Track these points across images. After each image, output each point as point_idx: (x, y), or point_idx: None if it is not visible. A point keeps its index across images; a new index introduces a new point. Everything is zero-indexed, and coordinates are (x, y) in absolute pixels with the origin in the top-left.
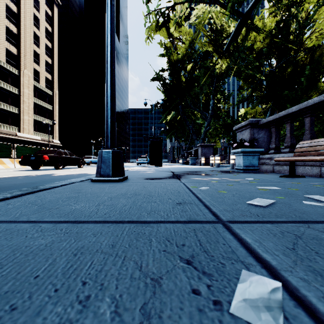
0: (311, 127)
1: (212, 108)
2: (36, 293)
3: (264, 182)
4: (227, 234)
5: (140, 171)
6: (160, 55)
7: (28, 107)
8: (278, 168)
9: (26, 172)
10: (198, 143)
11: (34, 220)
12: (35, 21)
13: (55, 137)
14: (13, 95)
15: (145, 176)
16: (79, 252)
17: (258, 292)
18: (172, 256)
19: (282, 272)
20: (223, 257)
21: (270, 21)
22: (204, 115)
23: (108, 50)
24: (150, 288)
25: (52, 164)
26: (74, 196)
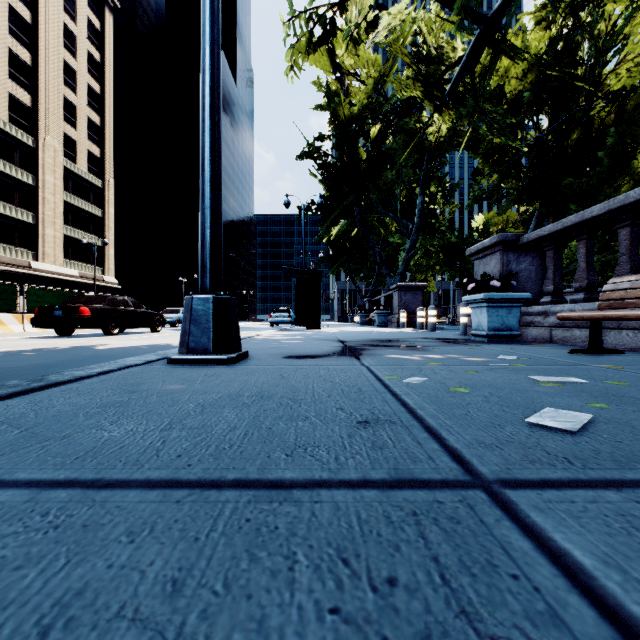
0: (633, 248)
1: (421, 213)
2: None
3: (541, 365)
4: (511, 530)
5: (276, 340)
6: (316, 108)
7: (54, 211)
8: (561, 334)
9: (44, 341)
10: (393, 282)
11: None
12: (68, 39)
13: (108, 272)
14: (24, 187)
15: (284, 352)
16: (60, 620)
17: None
18: None
19: None
20: None
21: (537, 38)
22: (404, 227)
23: (206, 81)
24: None
25: (98, 325)
26: (118, 401)
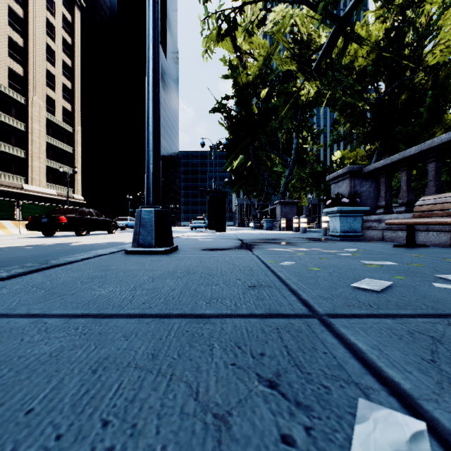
0: (437, 176)
1: (296, 150)
2: (25, 443)
3: (371, 254)
4: (328, 335)
5: (196, 239)
6: (223, 77)
7: (39, 149)
8: (389, 235)
9: (35, 240)
10: (276, 199)
11: (36, 314)
12: (49, 28)
13: (76, 191)
14: (18, 132)
15: (202, 246)
16: (100, 367)
17: (391, 441)
18: (246, 374)
19: (422, 403)
20: (326, 376)
21: (377, 28)
22: (284, 160)
23: (150, 66)
24: (212, 432)
25: (72, 229)
26: (99, 275)
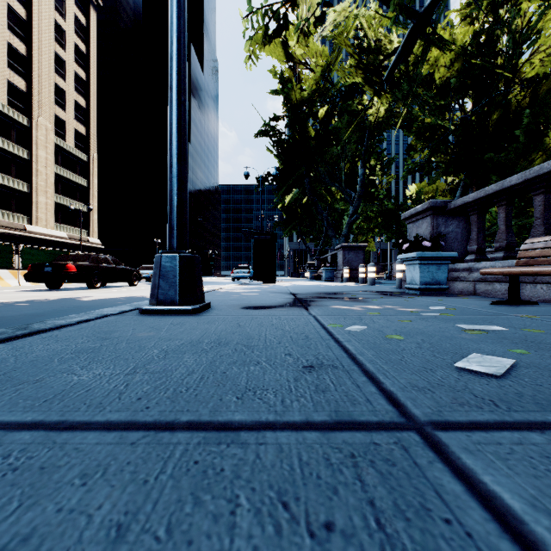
0: (546, 212)
1: (362, 183)
2: None
3: (466, 315)
4: (443, 473)
5: (236, 293)
6: (272, 92)
7: (46, 182)
8: (483, 288)
9: (35, 294)
10: (338, 242)
11: None
12: (58, 33)
13: (92, 234)
14: (20, 161)
15: (242, 303)
16: None
17: None
18: None
19: None
20: None
21: (462, 32)
22: (347, 195)
23: (173, 66)
24: None
25: (82, 280)
26: (91, 347)
